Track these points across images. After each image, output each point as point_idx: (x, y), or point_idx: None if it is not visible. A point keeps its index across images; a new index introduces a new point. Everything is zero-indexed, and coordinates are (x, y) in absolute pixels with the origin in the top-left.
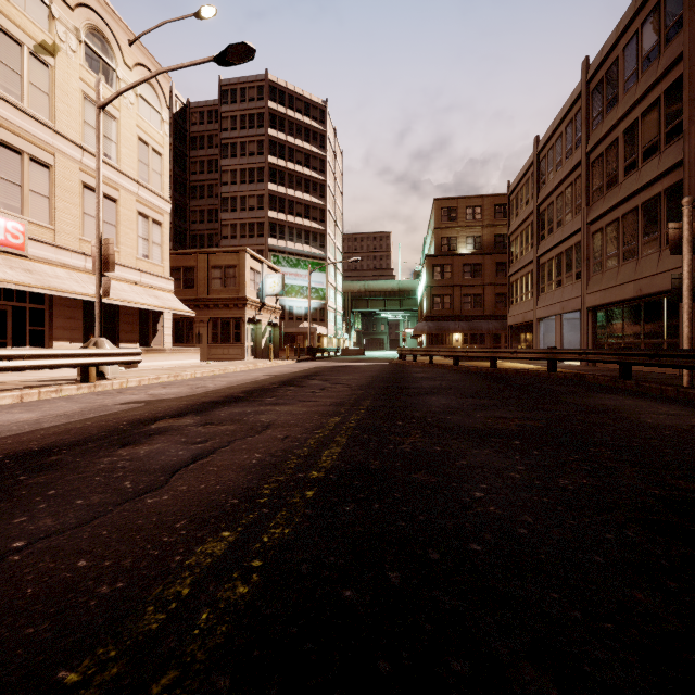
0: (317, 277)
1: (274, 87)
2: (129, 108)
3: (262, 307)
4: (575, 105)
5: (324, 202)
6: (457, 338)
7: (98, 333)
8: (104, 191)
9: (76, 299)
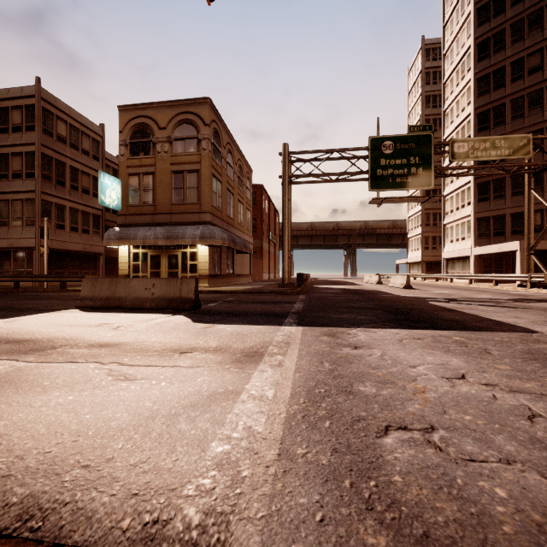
0: None
1: None
2: None
3: None
4: None
5: None
6: None
7: None
8: None
9: None
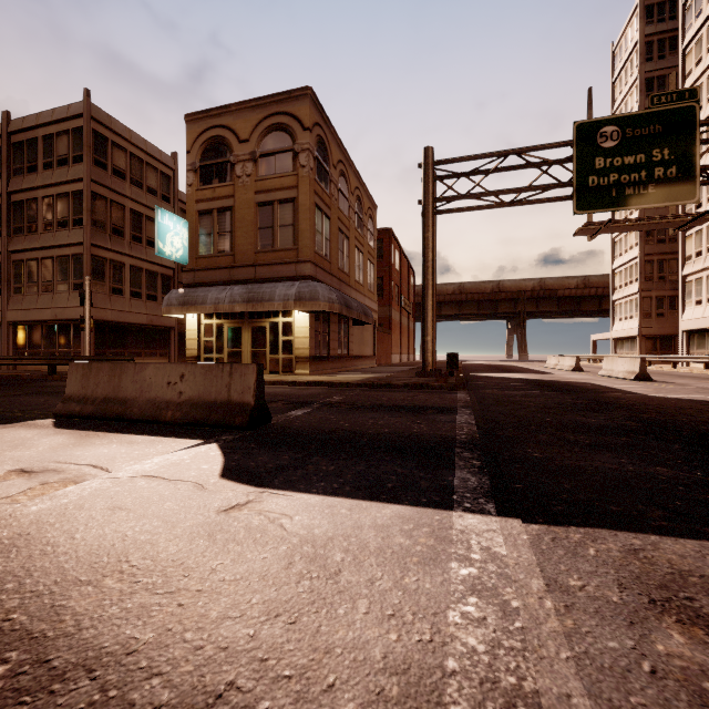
0: None
1: None
2: None
3: None
4: None
5: None
6: None
7: None
8: None
9: None
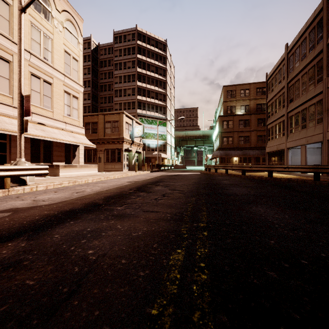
0: (162, 129)
1: (140, 33)
2: (59, 33)
3: (132, 143)
4: (316, 18)
5: (165, 91)
6: (236, 159)
7: (20, 155)
8: (44, 78)
9: (25, 137)
